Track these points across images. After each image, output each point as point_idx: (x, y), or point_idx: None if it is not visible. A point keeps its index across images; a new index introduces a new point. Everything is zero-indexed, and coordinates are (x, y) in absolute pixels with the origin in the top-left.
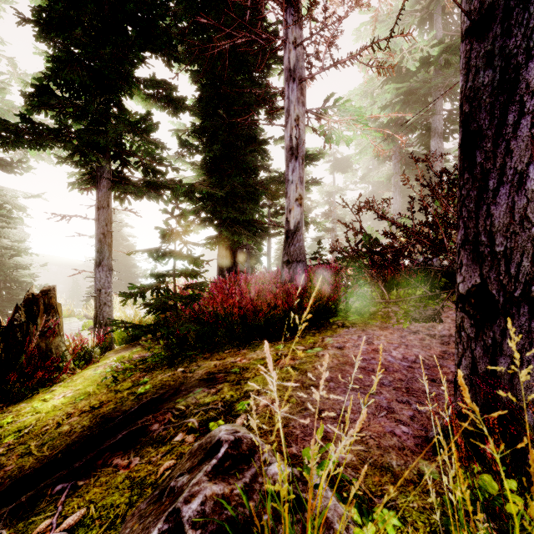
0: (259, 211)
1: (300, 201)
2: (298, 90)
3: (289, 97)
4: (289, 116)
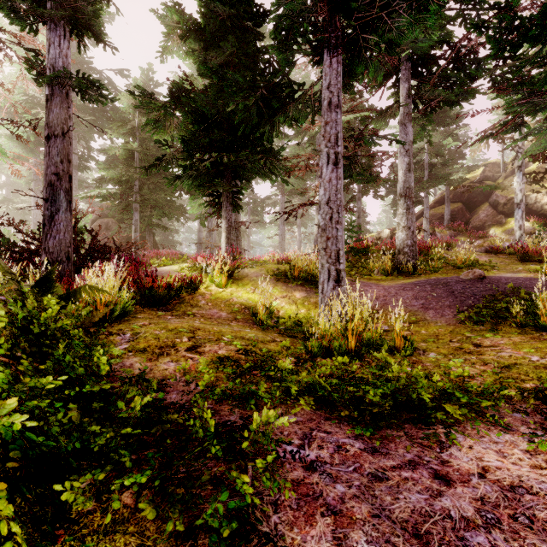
0: None
1: None
2: None
3: None
4: None
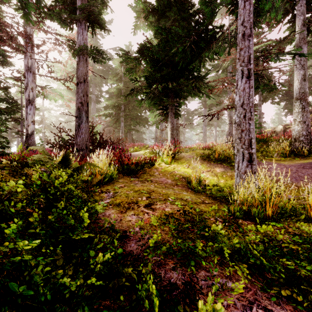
0: (3, 121)
1: (34, 122)
2: (32, 76)
3: (28, 78)
4: (28, 86)
